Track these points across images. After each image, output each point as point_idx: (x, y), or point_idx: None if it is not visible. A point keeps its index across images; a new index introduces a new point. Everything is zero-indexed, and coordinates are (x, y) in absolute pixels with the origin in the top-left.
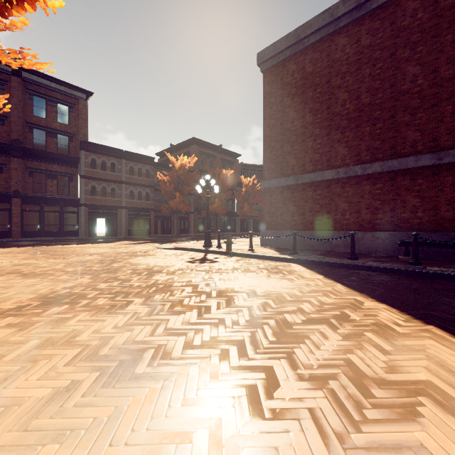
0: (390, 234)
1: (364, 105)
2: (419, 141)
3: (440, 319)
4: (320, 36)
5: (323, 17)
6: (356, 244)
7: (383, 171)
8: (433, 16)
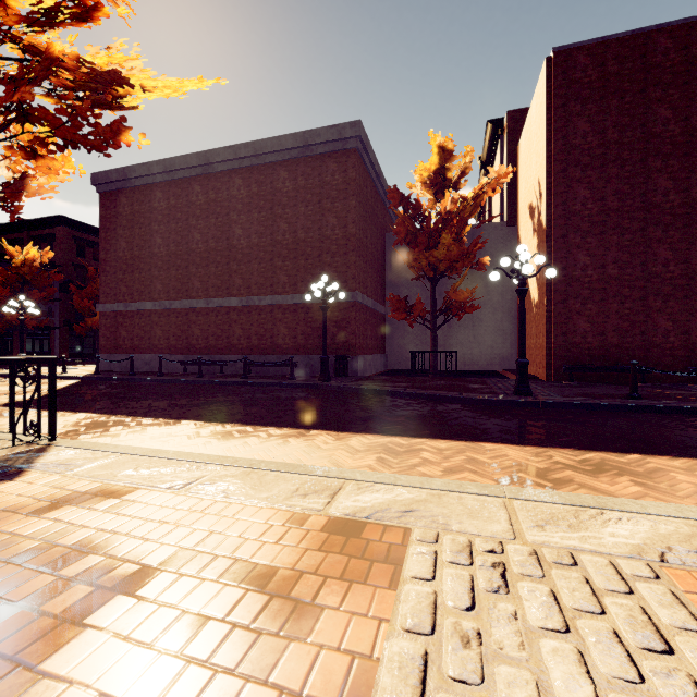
0: (185, 357)
1: (172, 253)
2: (200, 288)
3: (64, 392)
4: (144, 183)
5: (144, 168)
6: (166, 365)
7: (182, 308)
8: (207, 202)
